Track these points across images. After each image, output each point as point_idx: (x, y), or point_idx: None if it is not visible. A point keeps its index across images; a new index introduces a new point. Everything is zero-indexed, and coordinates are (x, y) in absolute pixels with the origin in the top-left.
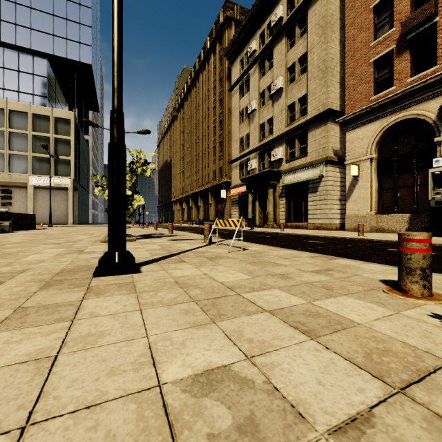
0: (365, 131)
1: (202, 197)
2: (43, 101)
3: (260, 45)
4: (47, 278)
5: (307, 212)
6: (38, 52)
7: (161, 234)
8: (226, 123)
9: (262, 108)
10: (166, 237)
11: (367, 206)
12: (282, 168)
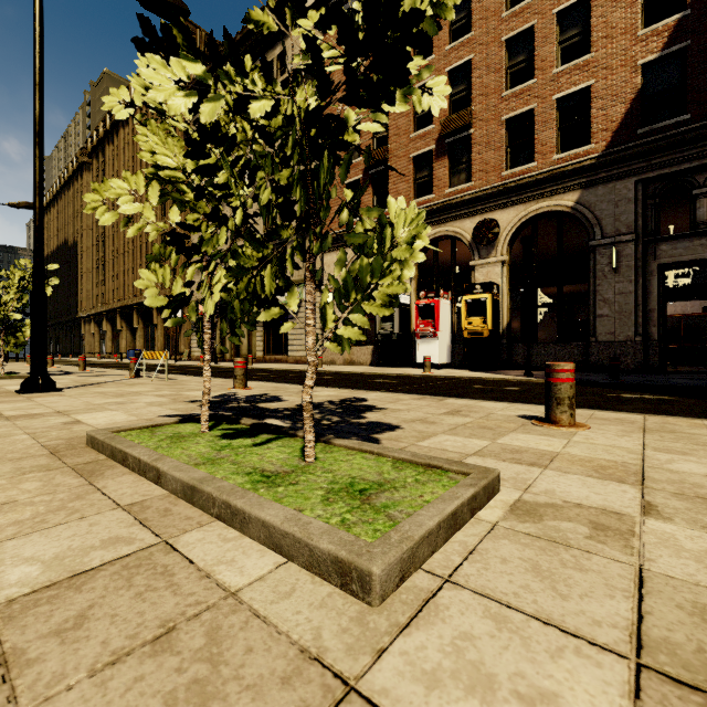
0: None
1: (140, 314)
2: None
3: None
4: None
5: (288, 342)
6: None
7: (65, 371)
8: None
9: None
10: (75, 374)
11: None
12: None
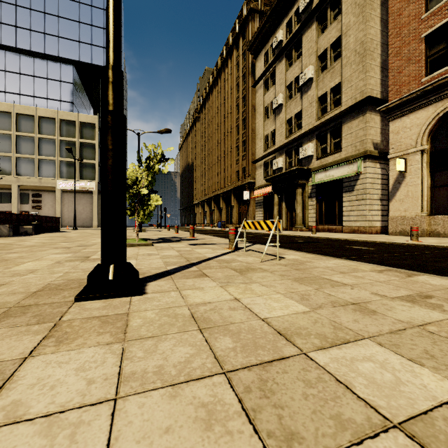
0: (414, 119)
1: (224, 199)
2: (69, 106)
3: (287, 35)
4: (13, 302)
5: (341, 213)
6: (65, 59)
7: (181, 237)
8: (249, 121)
9: (289, 101)
10: (186, 241)
11: (416, 206)
12: (312, 165)
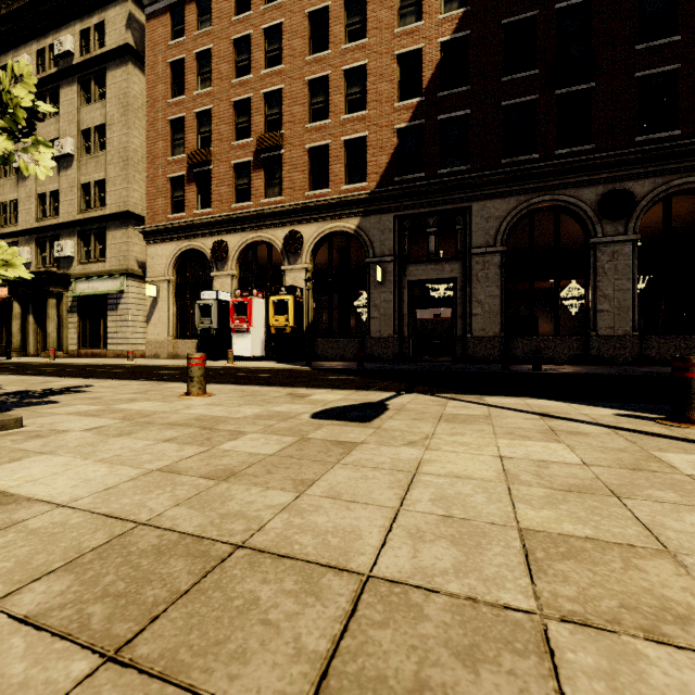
0: (164, 250)
1: None
2: None
3: (39, 68)
4: None
5: (107, 335)
6: None
7: None
8: None
9: None
10: None
11: (165, 331)
12: (74, 270)
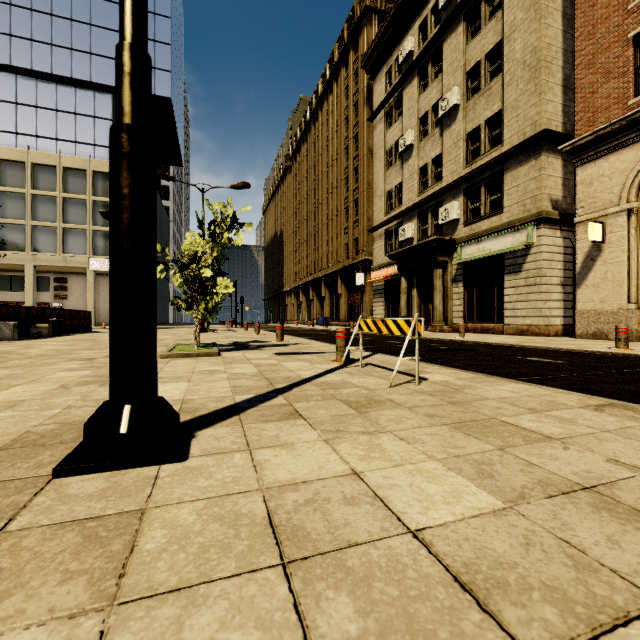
0: (617, 162)
1: (327, 285)
2: (107, 153)
3: (420, 43)
4: None
5: (502, 306)
6: (100, 85)
7: (264, 342)
8: (364, 170)
9: (423, 141)
10: (270, 347)
11: (620, 295)
12: (458, 234)
